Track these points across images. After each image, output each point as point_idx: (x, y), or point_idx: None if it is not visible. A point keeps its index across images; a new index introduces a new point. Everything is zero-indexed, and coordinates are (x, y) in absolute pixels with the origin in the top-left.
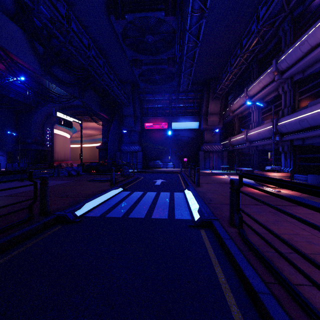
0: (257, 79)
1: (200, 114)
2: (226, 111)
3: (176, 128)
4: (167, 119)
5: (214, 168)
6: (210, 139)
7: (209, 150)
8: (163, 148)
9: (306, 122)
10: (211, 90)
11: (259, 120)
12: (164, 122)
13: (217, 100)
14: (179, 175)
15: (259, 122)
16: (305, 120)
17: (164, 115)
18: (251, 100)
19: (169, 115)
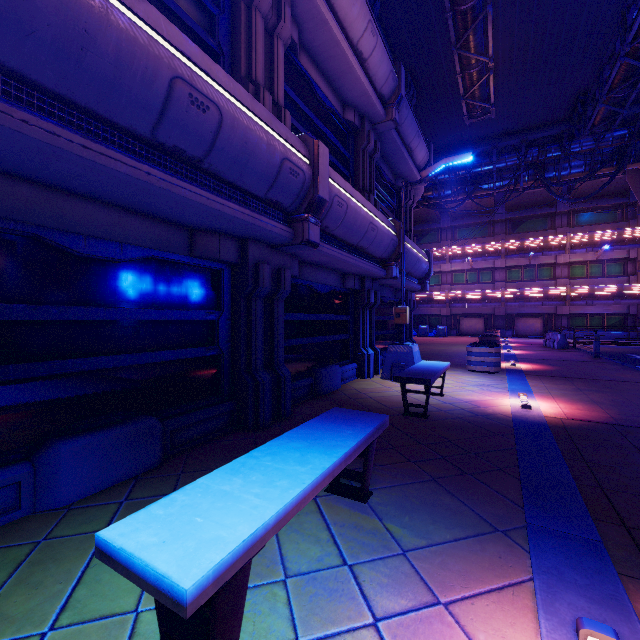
0: None
1: None
2: None
3: None
4: None
5: None
6: None
7: None
8: None
9: (418, 266)
10: None
11: None
12: None
13: None
14: None
15: None
16: (419, 263)
17: None
18: None
19: None
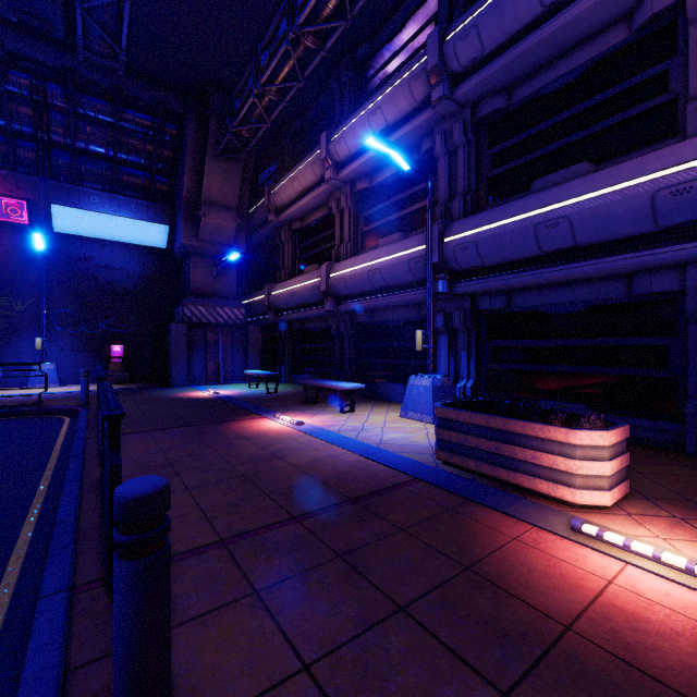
0: (365, 104)
1: (173, 202)
2: (258, 207)
3: (74, 231)
4: (26, 184)
5: (221, 377)
6: (209, 285)
7: (204, 321)
8: (6, 303)
9: (566, 230)
10: (212, 122)
11: (359, 239)
12: (9, 193)
13: (231, 162)
14: (60, 432)
15: (357, 243)
16: (562, 223)
17: (9, 167)
18: (339, 174)
19: (40, 174)
